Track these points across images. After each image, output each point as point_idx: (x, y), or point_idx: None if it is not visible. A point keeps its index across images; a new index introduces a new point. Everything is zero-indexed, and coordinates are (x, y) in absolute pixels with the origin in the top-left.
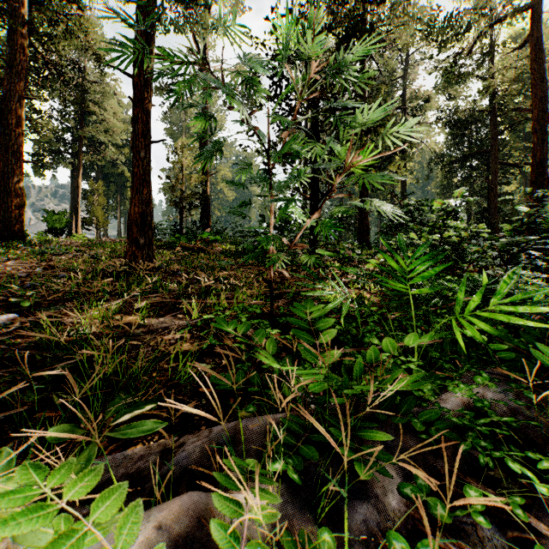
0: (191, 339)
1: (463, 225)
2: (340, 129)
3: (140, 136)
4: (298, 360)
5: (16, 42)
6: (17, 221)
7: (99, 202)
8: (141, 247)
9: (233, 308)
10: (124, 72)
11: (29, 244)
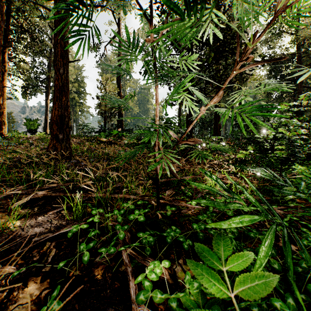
0: (52, 262)
1: None
2: None
3: (59, 57)
4: None
5: None
6: None
7: None
8: (60, 141)
9: (113, 211)
10: (48, 9)
11: (2, 139)
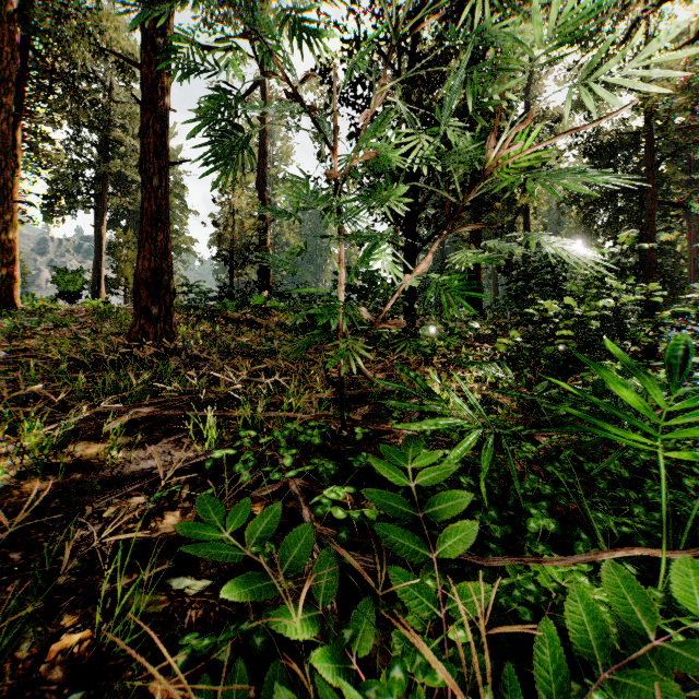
0: (189, 498)
1: (623, 285)
2: (469, 99)
3: (152, 155)
4: (388, 601)
5: (3, 39)
6: (4, 282)
7: (129, 257)
8: (153, 319)
9: (273, 433)
10: (129, 60)
11: (16, 314)
